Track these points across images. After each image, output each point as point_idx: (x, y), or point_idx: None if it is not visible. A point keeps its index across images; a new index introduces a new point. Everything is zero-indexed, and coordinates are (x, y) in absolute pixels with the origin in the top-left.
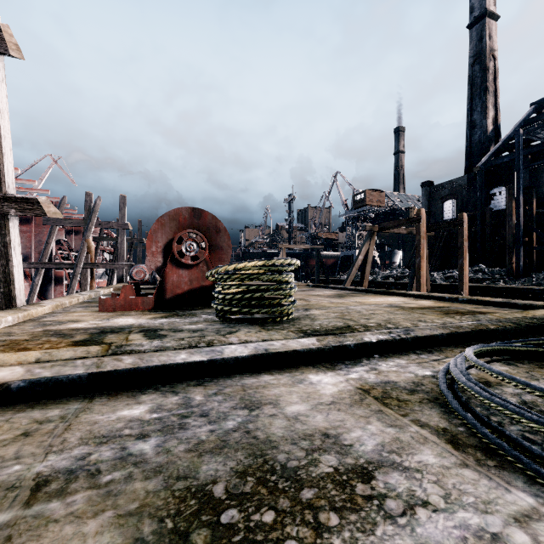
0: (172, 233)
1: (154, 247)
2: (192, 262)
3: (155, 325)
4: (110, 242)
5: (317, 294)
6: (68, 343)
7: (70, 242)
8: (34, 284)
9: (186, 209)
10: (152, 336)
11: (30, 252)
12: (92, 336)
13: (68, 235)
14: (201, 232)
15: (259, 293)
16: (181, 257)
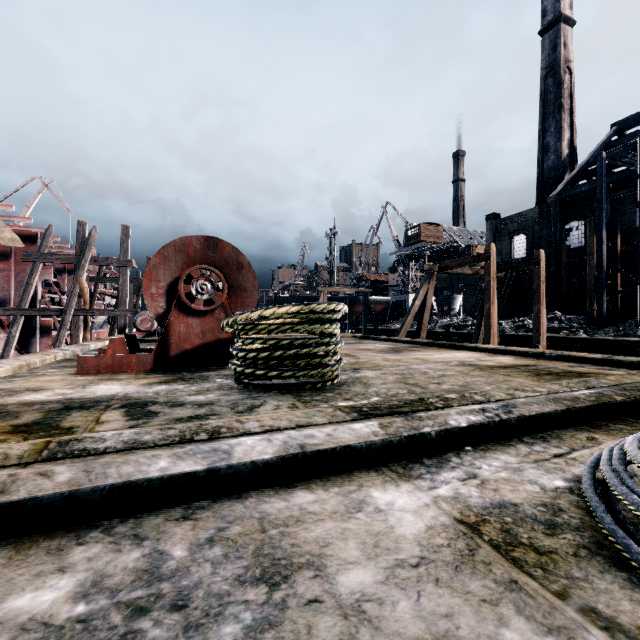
0: (178, 269)
1: (154, 288)
2: (205, 307)
3: (147, 395)
4: (114, 284)
5: (367, 348)
6: (3, 429)
7: (61, 284)
8: (10, 335)
9: (197, 238)
10: (137, 414)
11: (8, 295)
12: (47, 415)
13: (59, 274)
14: (218, 268)
15: (293, 350)
16: (190, 302)
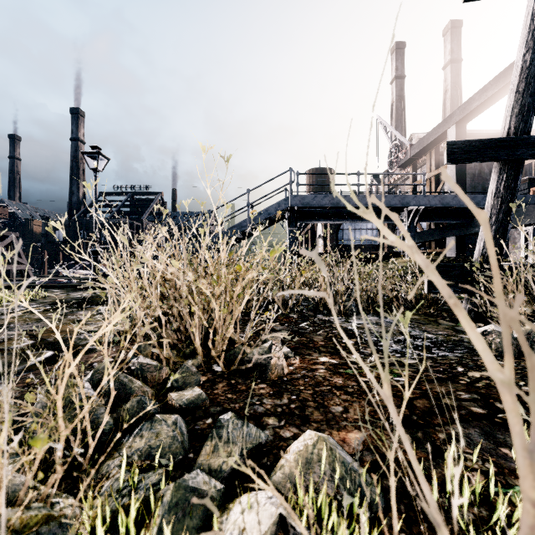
0: None
1: None
2: None
3: None
4: None
5: None
6: None
7: None
8: None
9: None
10: None
11: None
12: None
13: None
14: None
15: None
16: None
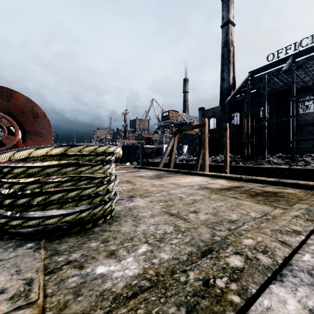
0: None
1: None
2: None
3: None
4: None
5: (141, 175)
6: None
7: None
8: None
9: None
10: None
11: None
12: None
13: None
14: (13, 116)
15: (57, 194)
16: None
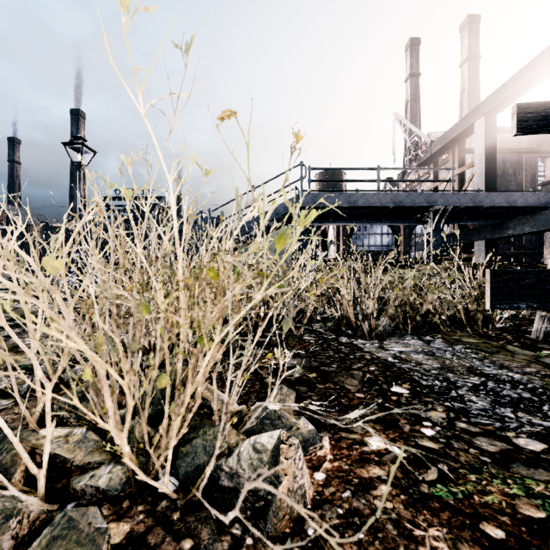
0: None
1: None
2: None
3: None
4: None
5: None
6: None
7: None
8: None
9: None
10: None
11: None
12: None
13: None
14: None
15: None
16: None
